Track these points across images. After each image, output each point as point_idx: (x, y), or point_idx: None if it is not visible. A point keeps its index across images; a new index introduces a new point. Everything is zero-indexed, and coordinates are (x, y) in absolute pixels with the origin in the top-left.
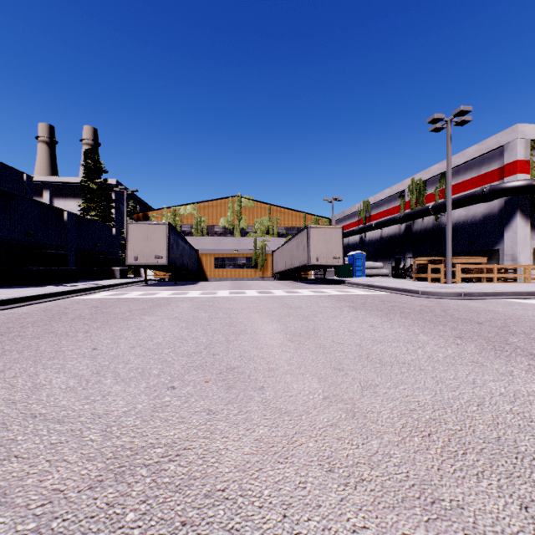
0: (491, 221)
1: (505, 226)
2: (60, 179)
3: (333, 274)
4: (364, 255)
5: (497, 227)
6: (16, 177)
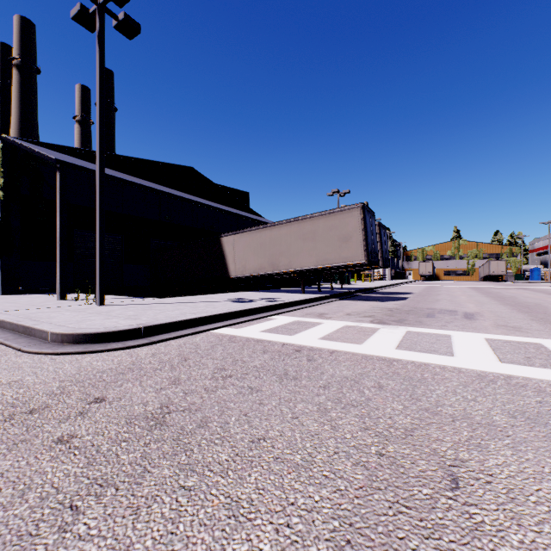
0: None
1: None
2: None
3: (512, 279)
4: (539, 268)
5: None
6: None
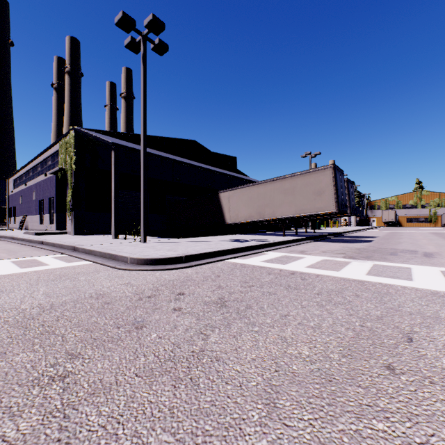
0: None
1: None
2: None
3: None
4: None
5: None
6: None
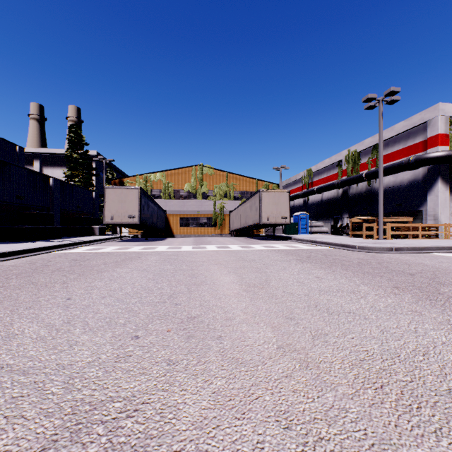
0: (416, 186)
1: (428, 191)
2: (48, 150)
3: (281, 231)
4: (307, 215)
5: (421, 191)
6: (10, 148)
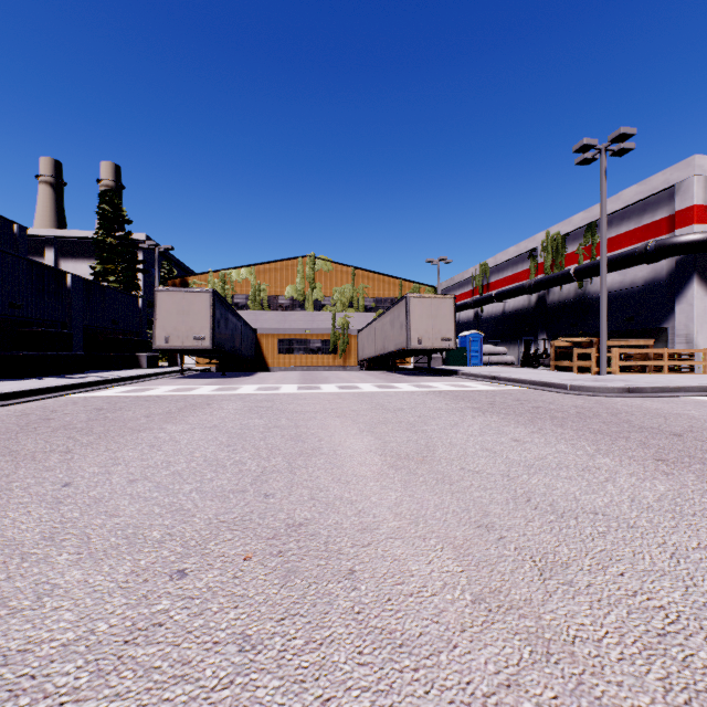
0: (657, 289)
1: (676, 296)
2: (69, 233)
3: (440, 362)
4: (481, 336)
5: (666, 298)
6: (3, 228)
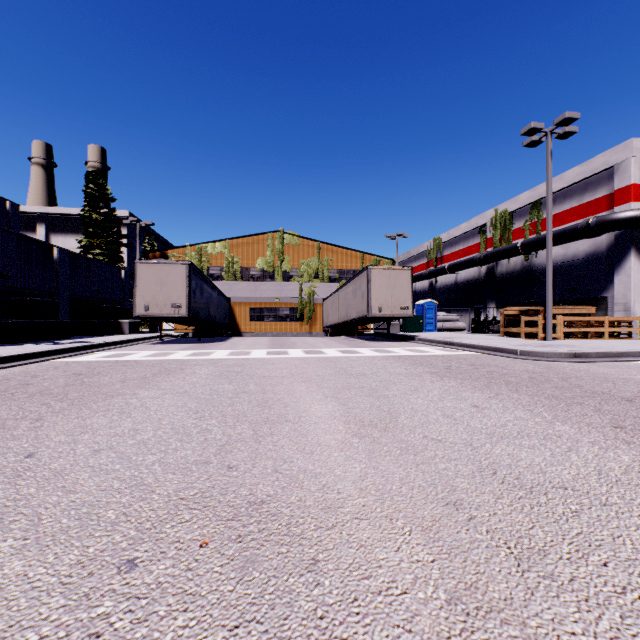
0: (598, 261)
1: (615, 268)
2: (58, 210)
3: (398, 328)
4: (435, 304)
5: (605, 269)
6: None
